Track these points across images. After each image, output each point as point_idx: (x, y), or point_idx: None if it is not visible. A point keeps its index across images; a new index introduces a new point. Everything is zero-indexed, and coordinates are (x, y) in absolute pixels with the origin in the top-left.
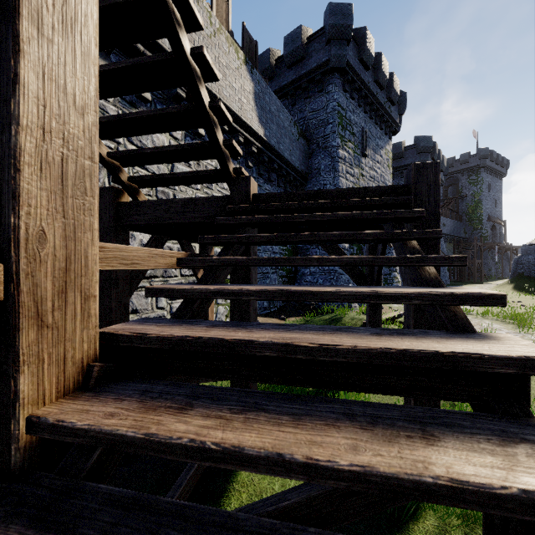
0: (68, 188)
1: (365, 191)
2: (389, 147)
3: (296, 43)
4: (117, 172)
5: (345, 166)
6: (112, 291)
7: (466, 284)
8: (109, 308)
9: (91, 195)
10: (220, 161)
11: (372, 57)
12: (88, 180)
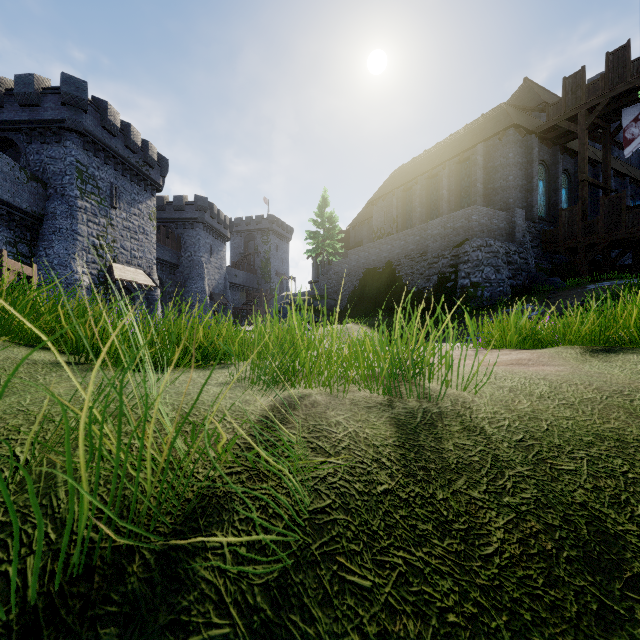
0: None
1: None
2: (153, 203)
3: (29, 88)
4: None
5: (87, 215)
6: None
7: (242, 326)
8: None
9: None
10: None
11: (117, 127)
12: None
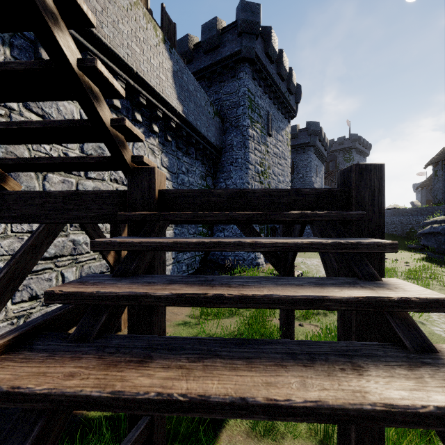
0: None
1: (298, 194)
2: (288, 129)
3: (212, 32)
4: None
5: (254, 144)
6: None
7: None
8: None
9: None
10: (110, 148)
11: (276, 52)
12: None
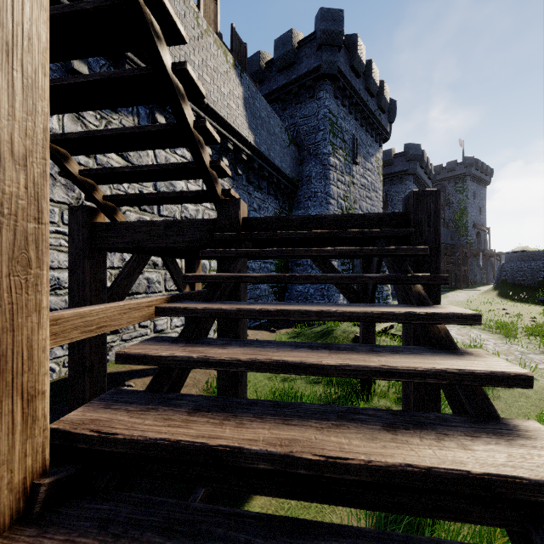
0: (3, 265)
1: (363, 218)
2: (380, 155)
3: (287, 46)
4: (91, 191)
5: (336, 174)
6: None
7: (452, 291)
8: (83, 341)
9: (37, 265)
10: (206, 183)
11: (363, 64)
12: (32, 248)
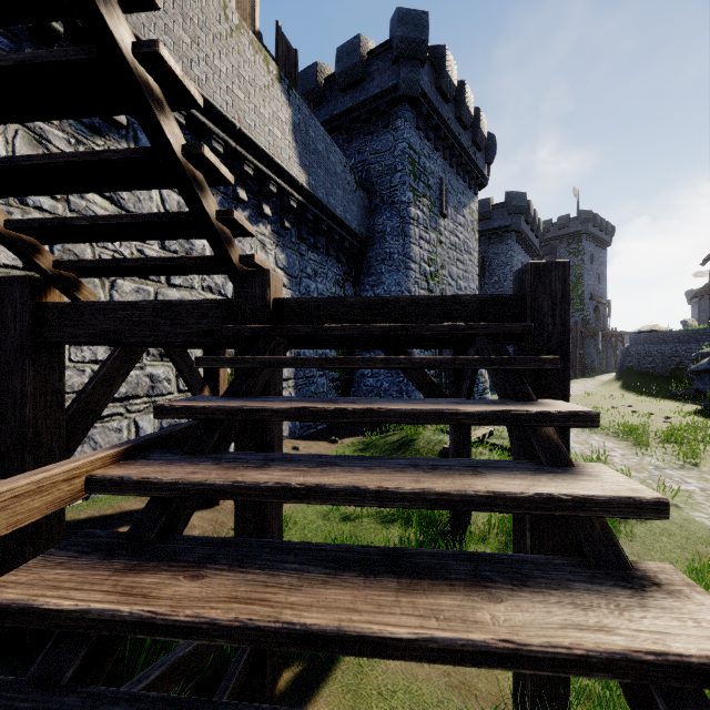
0: None
1: (455, 302)
2: (475, 205)
3: (353, 58)
4: (29, 254)
5: (419, 230)
6: (26, 458)
7: None
8: None
9: None
10: (214, 246)
11: (453, 86)
12: None
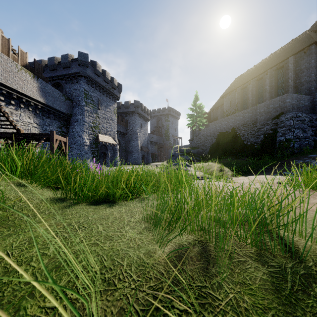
0: None
1: (43, 134)
2: (115, 105)
3: (66, 60)
4: None
5: (88, 113)
6: None
7: (155, 162)
8: None
9: None
10: (14, 127)
11: (100, 72)
12: None
